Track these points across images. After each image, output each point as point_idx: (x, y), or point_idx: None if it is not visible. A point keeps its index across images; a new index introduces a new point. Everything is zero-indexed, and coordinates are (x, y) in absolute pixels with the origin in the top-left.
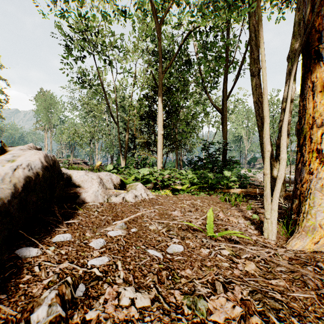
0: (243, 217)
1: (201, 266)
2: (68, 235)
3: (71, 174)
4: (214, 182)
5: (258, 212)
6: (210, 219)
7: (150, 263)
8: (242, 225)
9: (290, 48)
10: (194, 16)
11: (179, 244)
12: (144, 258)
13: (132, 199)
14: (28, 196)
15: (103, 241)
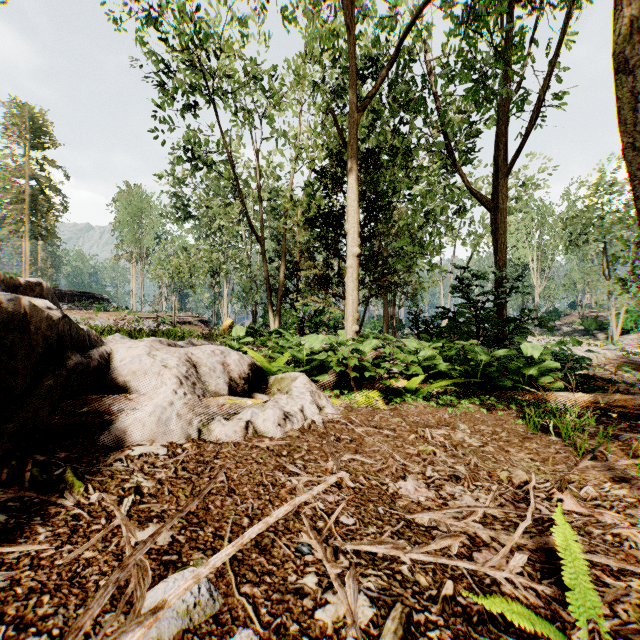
0: None
1: None
2: None
3: (112, 352)
4: (493, 371)
5: None
6: (578, 564)
7: None
8: None
9: None
10: None
11: None
12: None
13: (274, 426)
14: None
15: None
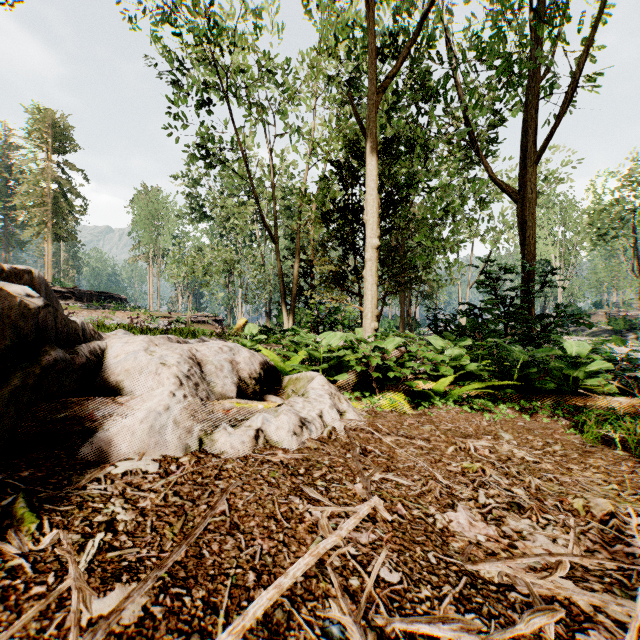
0: None
1: None
2: None
3: (107, 347)
4: (532, 372)
5: None
6: None
7: None
8: None
9: None
10: None
11: None
12: None
13: (289, 436)
14: None
15: None
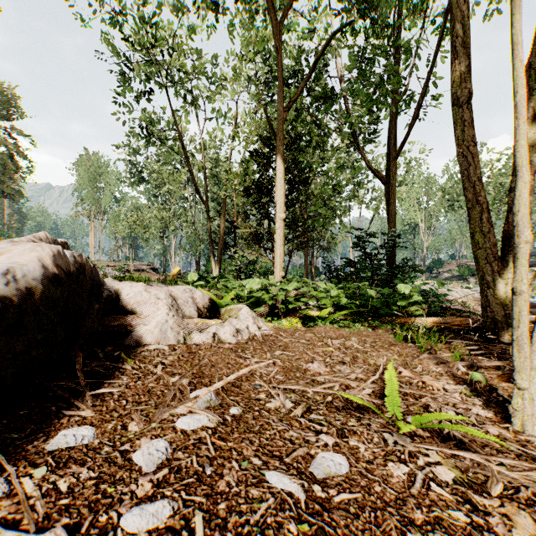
0: (449, 377)
1: (401, 525)
2: (86, 431)
3: (119, 289)
4: (379, 304)
5: (476, 366)
6: (392, 386)
7: (276, 519)
8: (456, 396)
9: (532, 50)
10: (342, 4)
11: (336, 451)
12: (259, 500)
13: (231, 336)
14: (1, 341)
15: (164, 447)
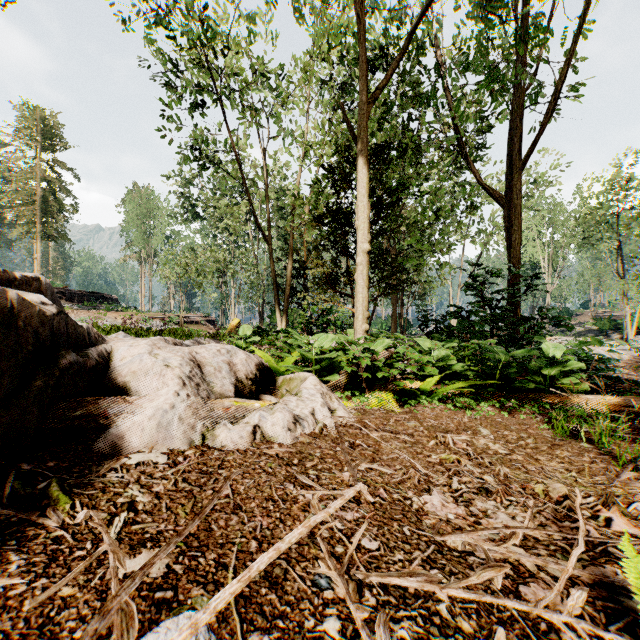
0: None
1: None
2: None
3: (113, 350)
4: (512, 372)
5: None
6: None
7: None
8: None
9: None
10: None
11: None
12: None
13: (283, 431)
14: None
15: None
